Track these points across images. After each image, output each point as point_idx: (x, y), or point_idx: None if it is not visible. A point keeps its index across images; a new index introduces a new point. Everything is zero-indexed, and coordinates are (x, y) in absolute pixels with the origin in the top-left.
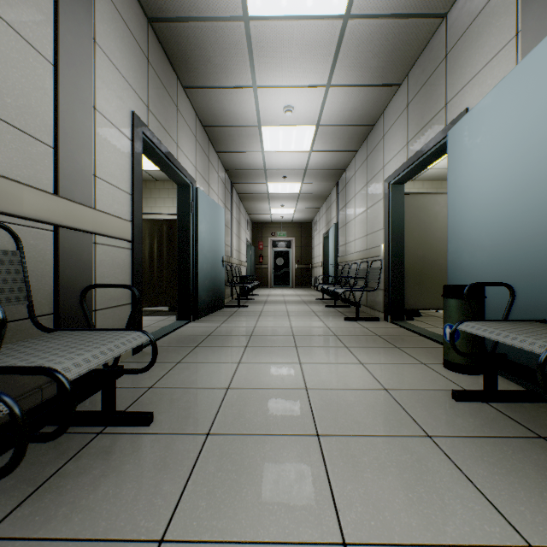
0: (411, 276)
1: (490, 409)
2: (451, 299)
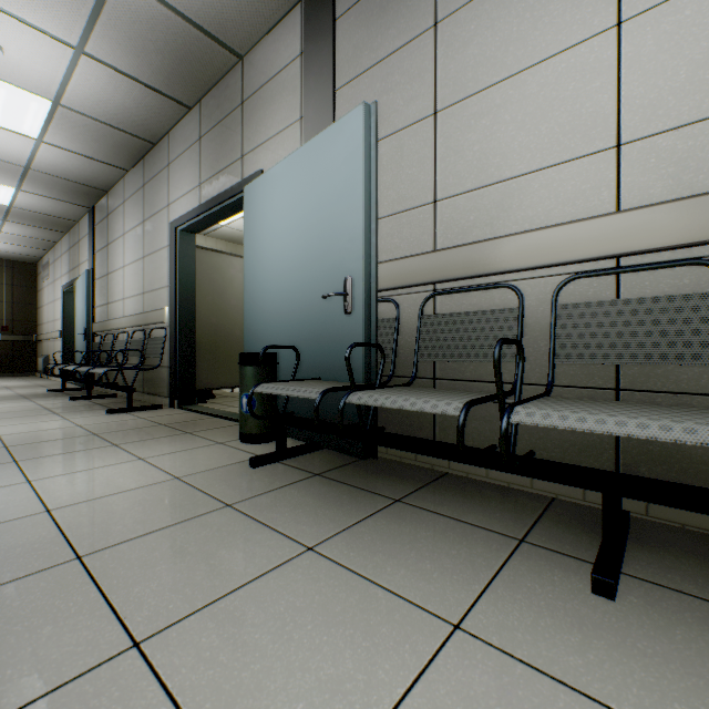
0: (205, 349)
1: (282, 466)
2: (249, 367)
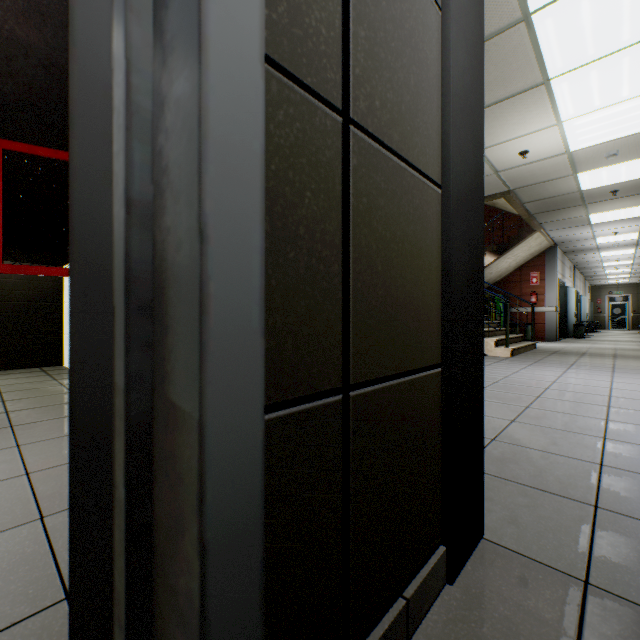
0: None
1: None
2: None
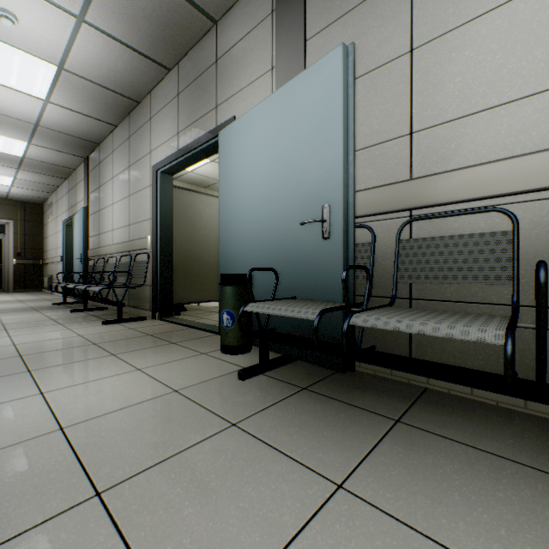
0: (179, 271)
1: (268, 379)
2: (229, 286)
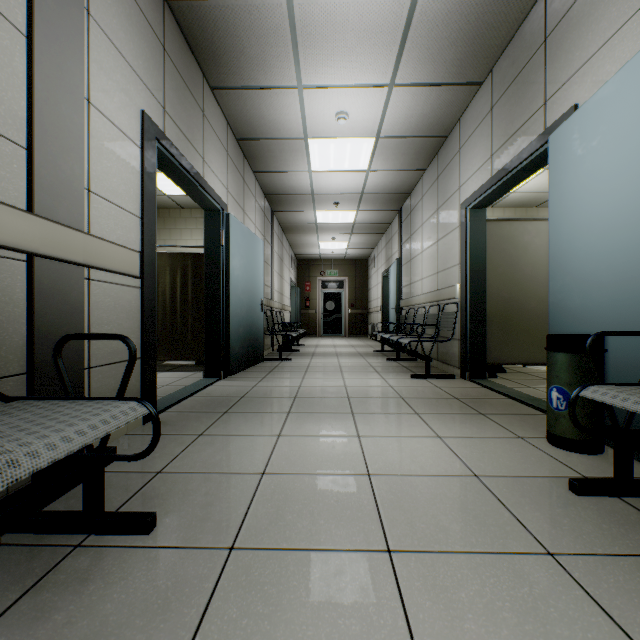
0: (494, 323)
1: (627, 509)
2: (560, 353)
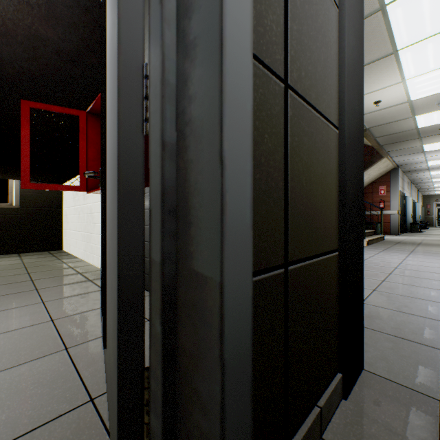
0: None
1: None
2: None
